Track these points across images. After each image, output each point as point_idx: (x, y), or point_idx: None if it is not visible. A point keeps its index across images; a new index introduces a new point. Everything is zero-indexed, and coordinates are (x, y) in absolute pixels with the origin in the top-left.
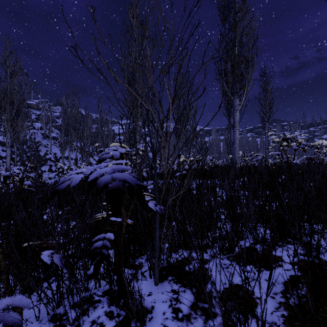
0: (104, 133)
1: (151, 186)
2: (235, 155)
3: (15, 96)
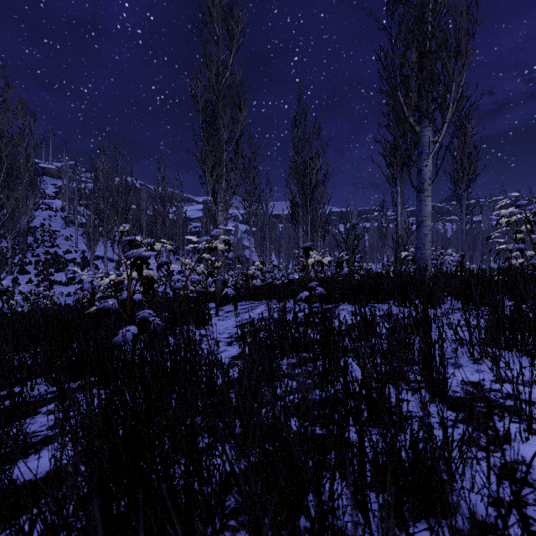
0: (167, 216)
1: (244, 316)
2: (423, 251)
3: (3, 148)
